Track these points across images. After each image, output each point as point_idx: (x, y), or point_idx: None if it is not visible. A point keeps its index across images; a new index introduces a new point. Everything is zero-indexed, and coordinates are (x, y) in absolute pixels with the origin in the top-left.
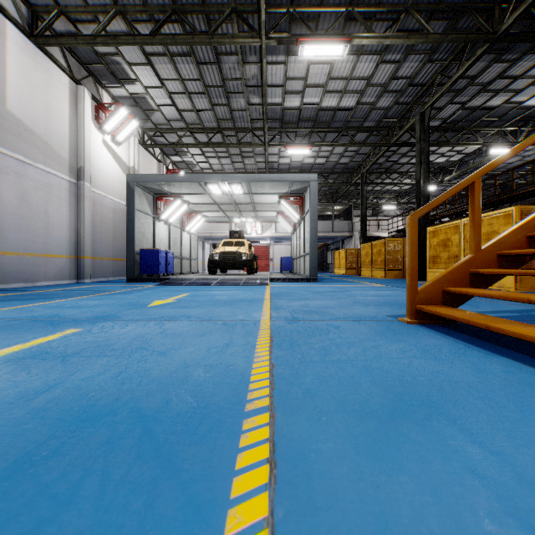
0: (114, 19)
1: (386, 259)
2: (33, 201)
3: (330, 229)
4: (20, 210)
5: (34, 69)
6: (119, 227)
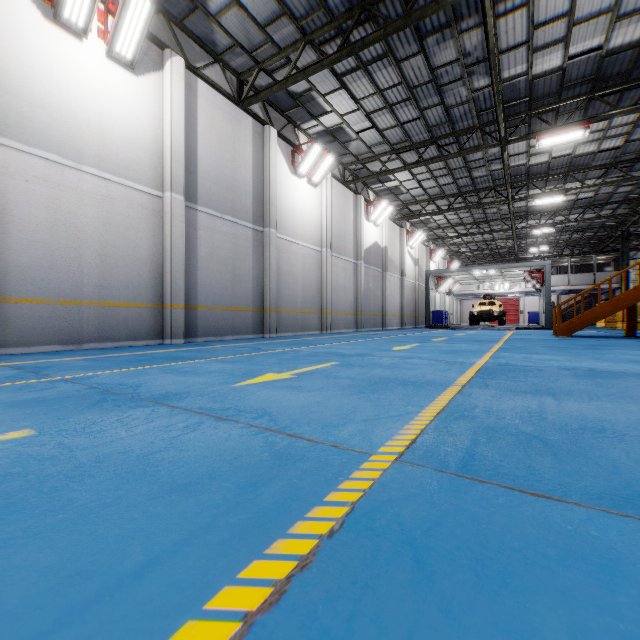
0: (428, 204)
1: None
2: (392, 291)
3: (591, 281)
4: (390, 296)
5: (392, 233)
6: (412, 297)
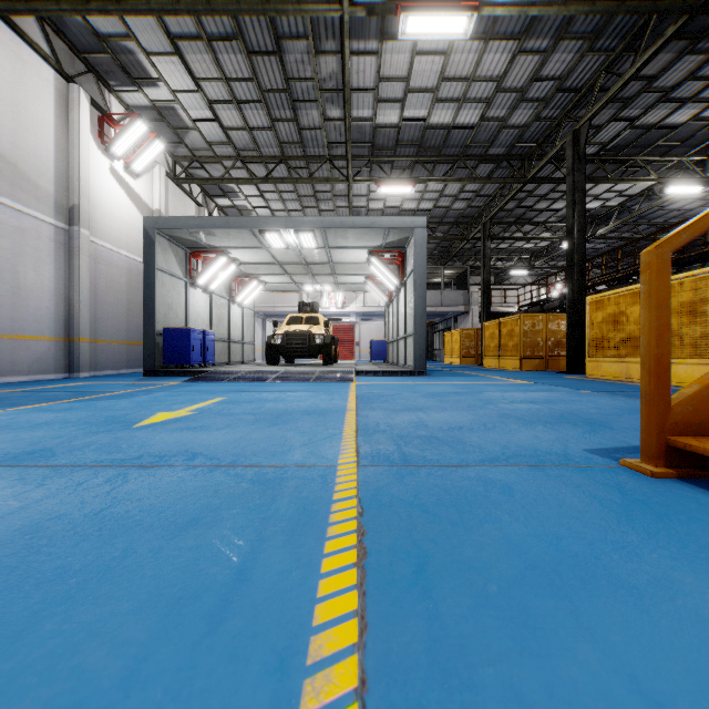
0: None
1: (521, 343)
2: None
3: (438, 302)
4: None
5: None
6: (137, 297)
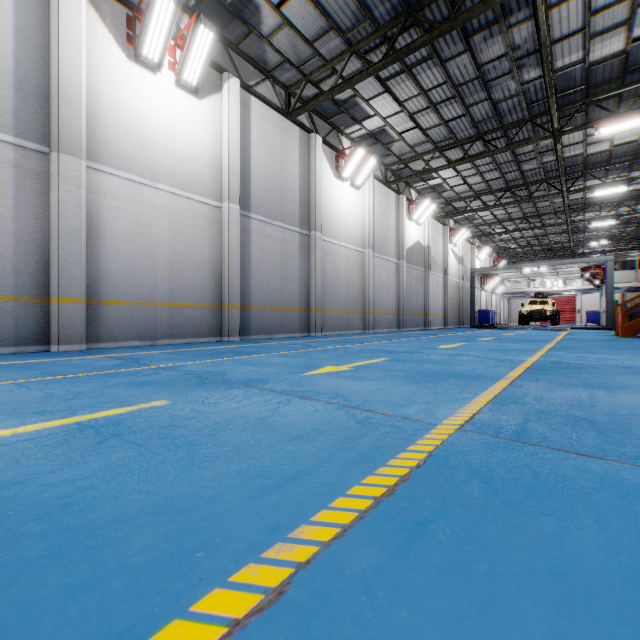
0: (473, 200)
1: None
2: (434, 290)
3: None
4: (432, 295)
5: (435, 231)
6: (455, 296)
